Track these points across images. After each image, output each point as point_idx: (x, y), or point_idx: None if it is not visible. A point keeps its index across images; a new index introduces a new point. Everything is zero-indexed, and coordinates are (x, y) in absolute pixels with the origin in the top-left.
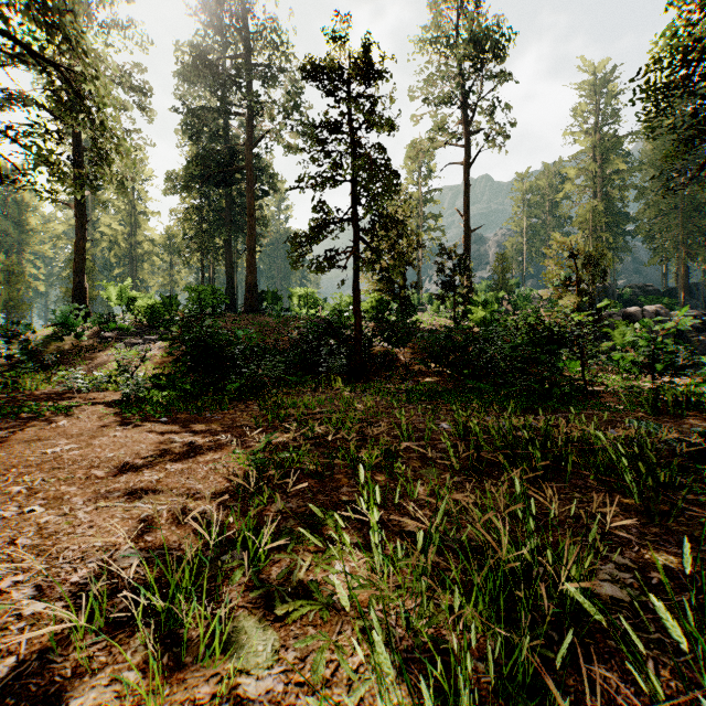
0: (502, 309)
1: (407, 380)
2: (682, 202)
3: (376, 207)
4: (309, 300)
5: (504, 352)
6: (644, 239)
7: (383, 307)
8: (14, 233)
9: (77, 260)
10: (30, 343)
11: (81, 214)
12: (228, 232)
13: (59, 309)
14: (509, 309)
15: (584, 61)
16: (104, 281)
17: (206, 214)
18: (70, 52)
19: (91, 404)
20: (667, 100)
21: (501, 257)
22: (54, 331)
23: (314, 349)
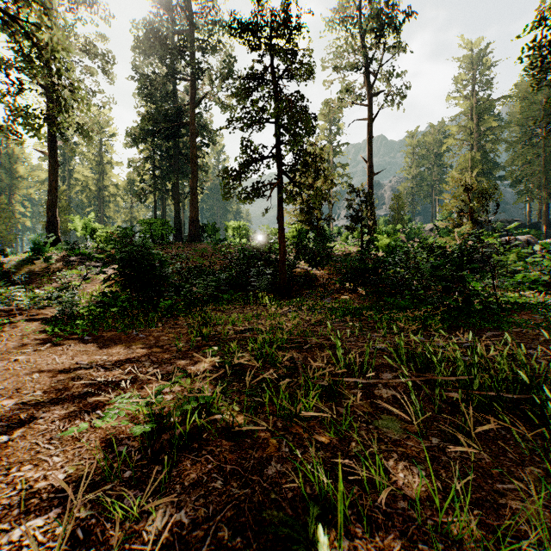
0: (399, 238)
1: (325, 297)
2: (544, 152)
3: (299, 143)
4: (241, 232)
5: (425, 271)
6: (513, 183)
7: (302, 236)
8: (6, 179)
9: (50, 198)
10: (3, 265)
11: (53, 160)
12: (176, 176)
13: (30, 237)
14: (403, 239)
15: (463, 39)
16: (71, 215)
17: (159, 163)
18: (25, 4)
19: (30, 320)
20: (550, 55)
21: (397, 197)
22: (29, 256)
23: (245, 270)
